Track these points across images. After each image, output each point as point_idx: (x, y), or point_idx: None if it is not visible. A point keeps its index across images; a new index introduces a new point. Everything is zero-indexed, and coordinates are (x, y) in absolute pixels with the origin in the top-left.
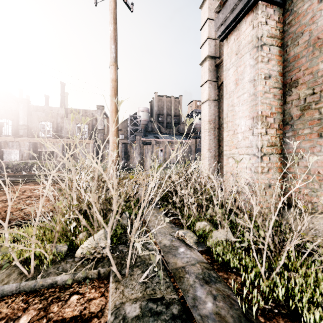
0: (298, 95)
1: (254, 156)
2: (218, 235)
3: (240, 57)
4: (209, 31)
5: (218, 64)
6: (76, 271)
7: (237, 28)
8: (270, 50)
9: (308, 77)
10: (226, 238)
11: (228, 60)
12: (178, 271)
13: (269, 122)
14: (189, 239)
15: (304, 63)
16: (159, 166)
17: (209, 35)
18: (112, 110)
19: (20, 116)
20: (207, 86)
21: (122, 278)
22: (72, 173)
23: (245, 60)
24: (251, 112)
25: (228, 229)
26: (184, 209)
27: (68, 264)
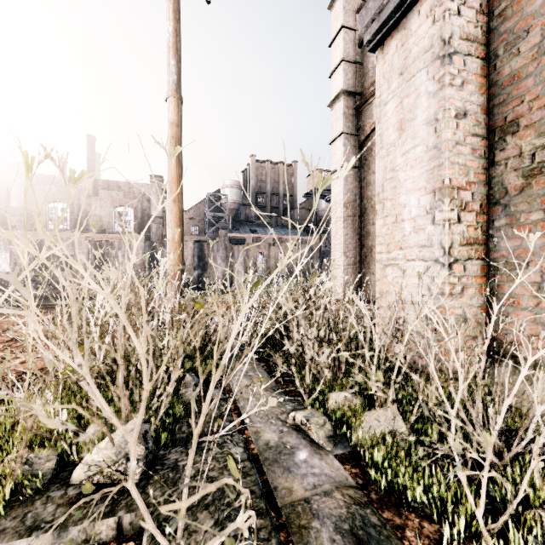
0: (518, 149)
1: (435, 264)
2: (374, 422)
3: (408, 79)
4: (344, 48)
5: (360, 106)
6: (67, 524)
7: (402, 24)
8: (466, 65)
9: (539, 115)
10: (392, 431)
11: (386, 87)
12: (297, 511)
13: (464, 199)
14: (316, 430)
15: (530, 87)
16: (255, 283)
17: (345, 55)
18: (172, 179)
19: (12, 192)
20: (340, 142)
21: (168, 544)
22: (71, 300)
23: (418, 84)
24: (429, 180)
25: (395, 410)
26: (304, 363)
27: (51, 505)
